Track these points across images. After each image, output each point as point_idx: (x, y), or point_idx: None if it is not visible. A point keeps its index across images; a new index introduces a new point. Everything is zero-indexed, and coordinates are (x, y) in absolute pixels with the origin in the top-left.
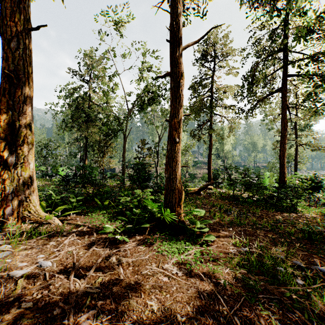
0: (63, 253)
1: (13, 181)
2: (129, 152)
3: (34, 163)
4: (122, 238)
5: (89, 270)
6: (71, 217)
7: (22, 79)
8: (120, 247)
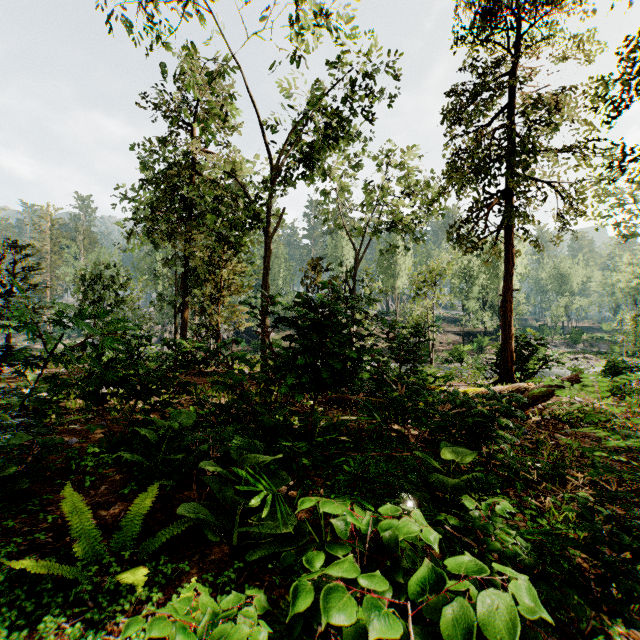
0: None
1: None
2: (285, 297)
3: None
4: None
5: None
6: None
7: None
8: None
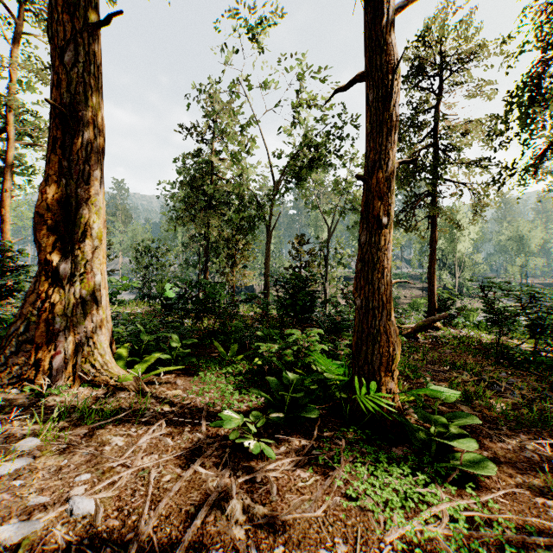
0: (131, 473)
1: (67, 306)
2: (276, 259)
3: (106, 275)
4: (258, 448)
5: (174, 542)
6: (168, 377)
7: (82, 120)
8: (255, 469)
